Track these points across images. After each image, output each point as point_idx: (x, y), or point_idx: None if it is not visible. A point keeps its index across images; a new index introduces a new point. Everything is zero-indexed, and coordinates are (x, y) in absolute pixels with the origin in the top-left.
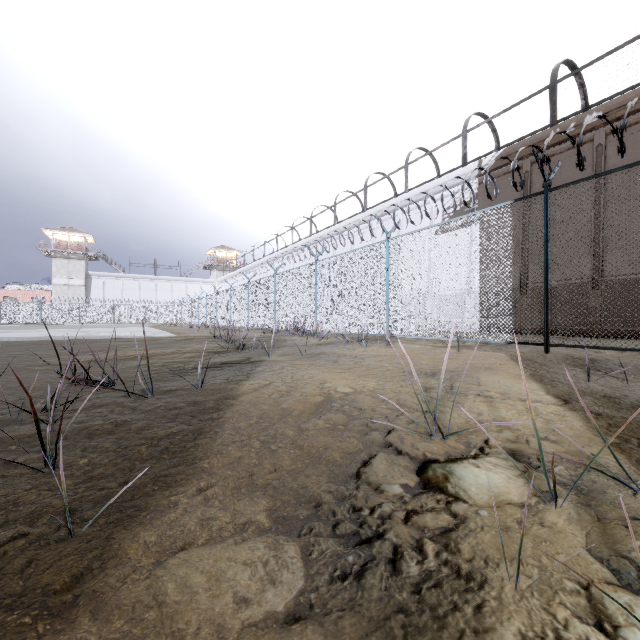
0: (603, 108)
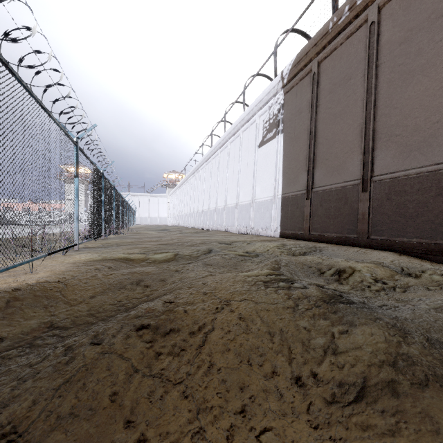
0: None
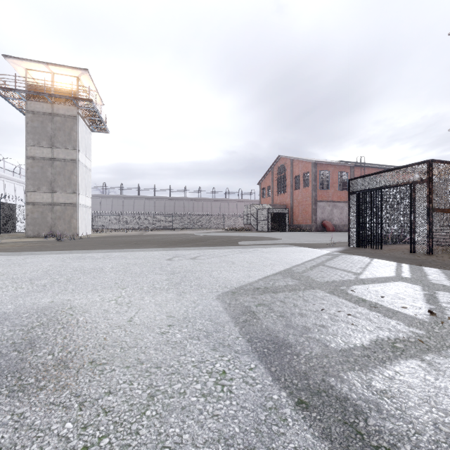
0: None
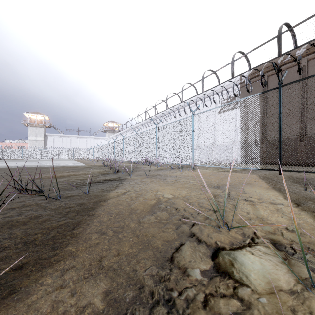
0: (306, 46)
